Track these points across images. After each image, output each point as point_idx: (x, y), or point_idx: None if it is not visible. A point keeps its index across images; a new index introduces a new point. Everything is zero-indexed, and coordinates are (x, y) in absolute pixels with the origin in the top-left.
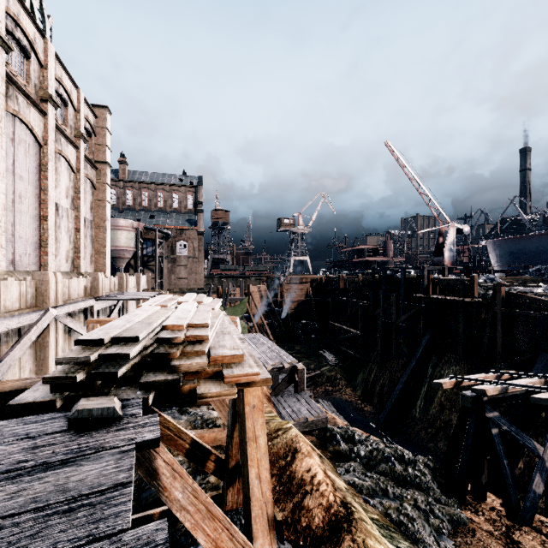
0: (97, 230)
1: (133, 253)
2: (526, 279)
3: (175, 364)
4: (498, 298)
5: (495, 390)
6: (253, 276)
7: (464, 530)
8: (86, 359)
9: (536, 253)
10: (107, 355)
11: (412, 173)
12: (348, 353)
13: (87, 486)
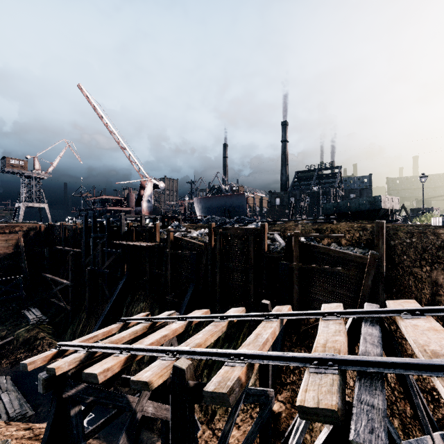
0: None
1: None
2: (198, 226)
3: None
4: (169, 242)
5: (74, 361)
6: None
7: None
8: None
9: (218, 208)
10: None
11: (110, 125)
12: (60, 305)
13: None
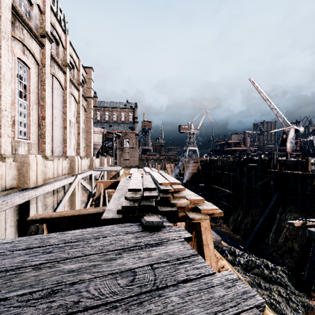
0: (86, 134)
1: (101, 145)
2: None
3: (174, 202)
4: None
5: None
6: (166, 159)
7: (312, 312)
8: (140, 197)
9: None
10: (147, 196)
11: (266, 96)
12: (224, 204)
13: (179, 254)
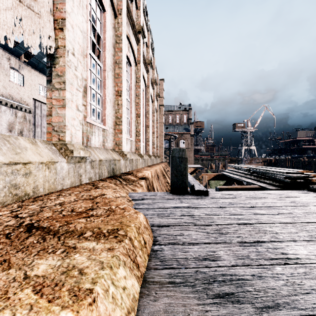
0: (159, 137)
1: None
2: None
3: None
4: None
5: None
6: (222, 159)
7: None
8: (302, 176)
9: None
10: (305, 176)
11: None
12: None
13: None
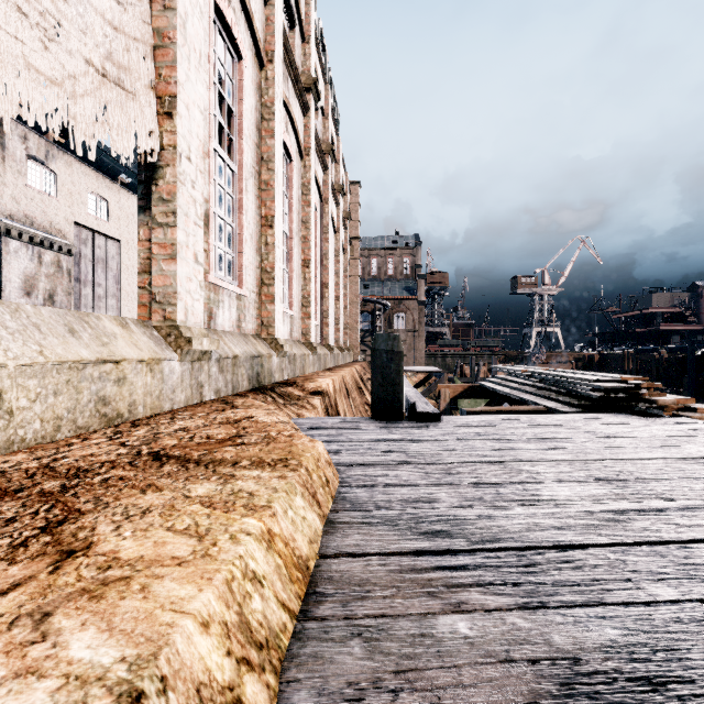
0: (350, 306)
1: None
2: None
3: (654, 399)
4: None
5: None
6: (486, 354)
7: None
8: (621, 387)
9: None
10: (627, 387)
11: None
12: None
13: None
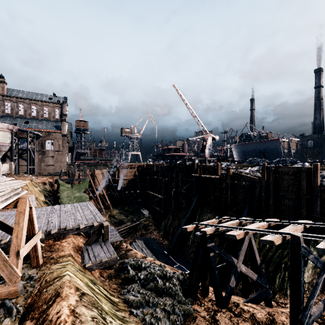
0: None
1: (8, 147)
2: (244, 165)
3: None
4: (229, 175)
5: (211, 230)
6: (102, 164)
7: (190, 319)
8: None
9: (253, 151)
10: None
11: (188, 104)
12: (157, 209)
13: None
